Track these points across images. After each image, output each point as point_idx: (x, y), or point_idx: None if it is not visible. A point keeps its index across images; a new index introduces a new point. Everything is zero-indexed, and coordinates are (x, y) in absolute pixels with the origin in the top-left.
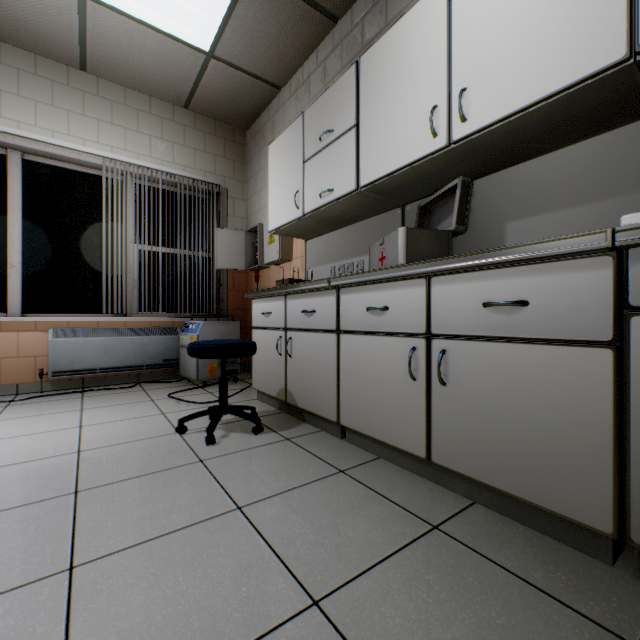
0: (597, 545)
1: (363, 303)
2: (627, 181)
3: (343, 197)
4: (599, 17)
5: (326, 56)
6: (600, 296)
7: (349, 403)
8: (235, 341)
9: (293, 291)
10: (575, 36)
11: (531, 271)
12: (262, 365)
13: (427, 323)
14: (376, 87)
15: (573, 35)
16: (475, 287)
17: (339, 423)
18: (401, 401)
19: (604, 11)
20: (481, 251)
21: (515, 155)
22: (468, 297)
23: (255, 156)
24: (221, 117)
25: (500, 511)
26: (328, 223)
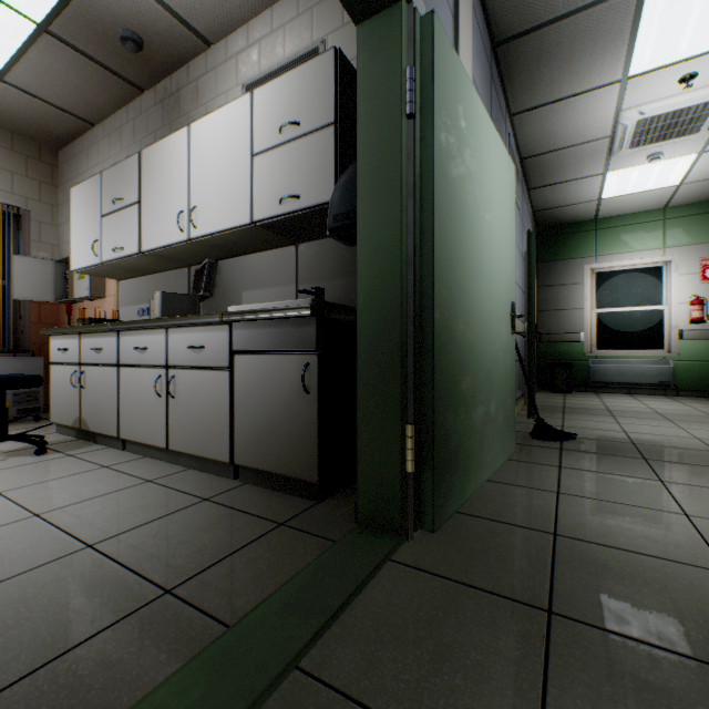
0: (230, 472)
1: (134, 344)
2: (288, 278)
3: (132, 256)
4: (243, 197)
5: (136, 116)
6: (226, 345)
7: (126, 420)
8: (16, 375)
9: (84, 331)
10: (236, 202)
11: (206, 330)
12: (60, 399)
13: (167, 358)
14: (152, 179)
15: (235, 201)
16: (187, 337)
17: (120, 437)
18: (155, 413)
19: (244, 195)
20: (183, 316)
21: (242, 250)
22: (184, 342)
23: (68, 182)
24: (21, 133)
25: (200, 469)
26: (132, 270)
